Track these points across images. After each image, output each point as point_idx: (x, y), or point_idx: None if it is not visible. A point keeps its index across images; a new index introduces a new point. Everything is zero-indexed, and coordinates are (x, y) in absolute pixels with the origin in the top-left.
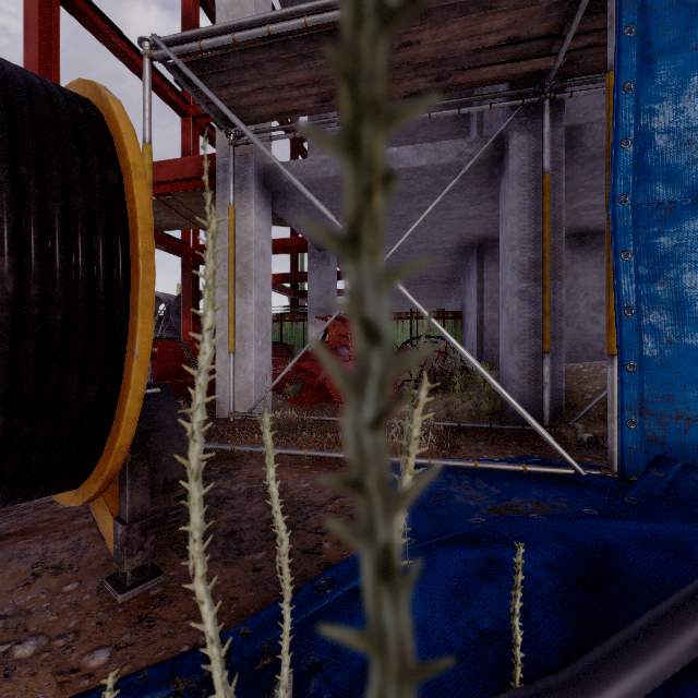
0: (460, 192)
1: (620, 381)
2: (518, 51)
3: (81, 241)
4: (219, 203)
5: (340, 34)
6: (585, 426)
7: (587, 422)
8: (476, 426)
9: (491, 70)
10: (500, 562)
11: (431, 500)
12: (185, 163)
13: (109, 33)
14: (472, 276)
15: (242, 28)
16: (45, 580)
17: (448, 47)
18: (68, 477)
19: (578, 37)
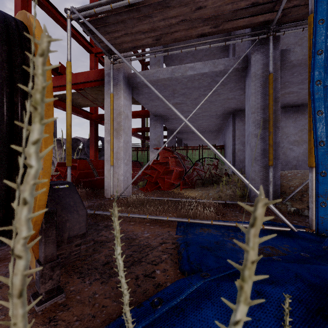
0: (225, 85)
1: (316, 181)
2: (257, 10)
3: (5, 97)
4: (106, 92)
5: (165, 3)
6: (291, 204)
7: (292, 201)
8: (234, 203)
9: (242, 21)
10: (263, 294)
11: (214, 245)
12: (90, 73)
13: (55, 13)
14: (230, 128)
15: (115, 2)
16: (3, 291)
17: (220, 9)
18: (8, 237)
19: (289, 1)
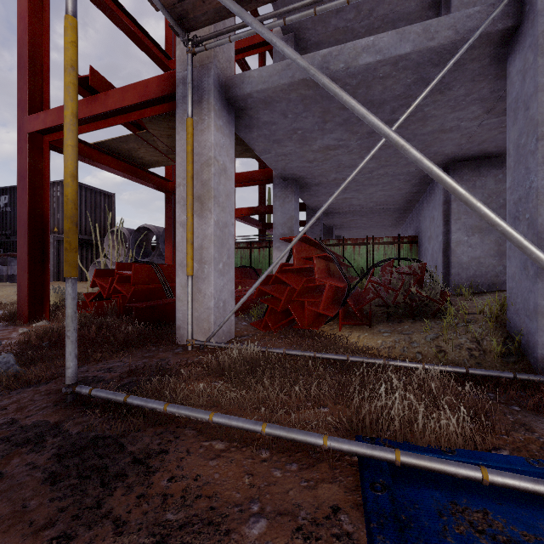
0: (444, 93)
1: None
2: None
3: None
4: (179, 119)
5: None
6: None
7: None
8: (491, 375)
9: None
10: None
11: None
12: (149, 84)
13: None
14: (435, 199)
15: None
16: None
17: None
18: None
19: None
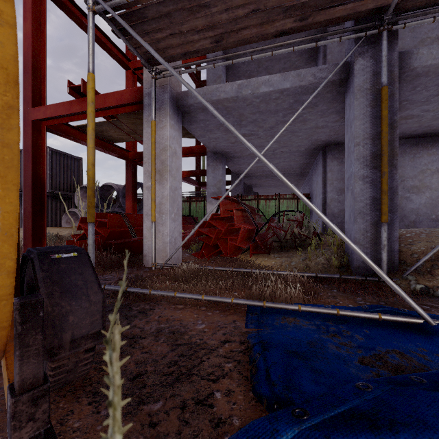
0: (314, 108)
1: None
2: None
3: None
4: (145, 119)
5: None
6: (416, 279)
7: (417, 275)
8: (329, 277)
9: (342, 9)
10: None
11: (308, 349)
12: (123, 93)
13: (78, 15)
14: (318, 169)
15: None
16: None
17: None
18: None
19: None
